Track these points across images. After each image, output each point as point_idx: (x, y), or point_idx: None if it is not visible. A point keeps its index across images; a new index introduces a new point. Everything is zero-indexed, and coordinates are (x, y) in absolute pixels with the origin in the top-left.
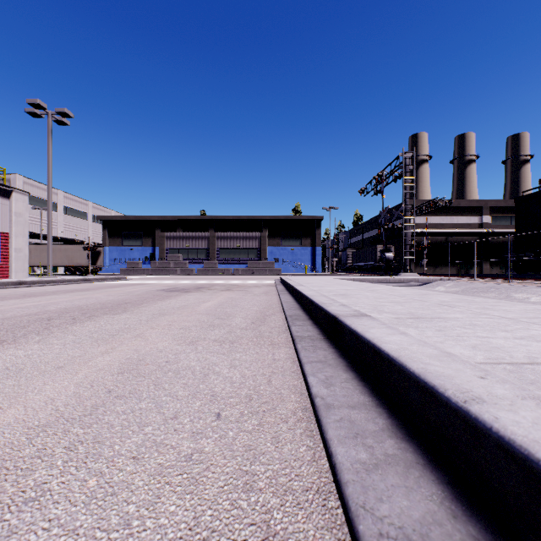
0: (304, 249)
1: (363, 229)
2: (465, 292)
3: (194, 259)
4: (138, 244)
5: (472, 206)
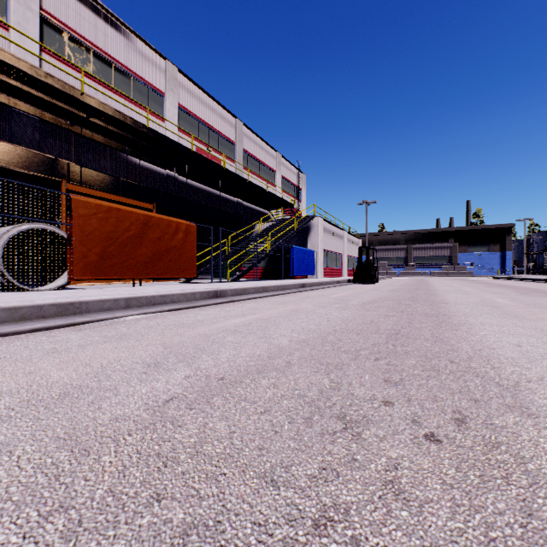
0: (492, 254)
1: None
2: None
3: (394, 265)
4: None
5: None
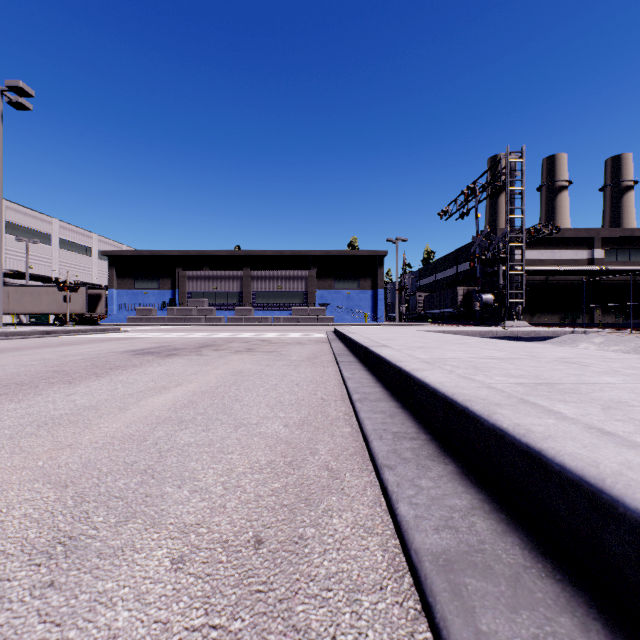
0: (363, 293)
1: (436, 268)
2: None
3: (224, 306)
4: (154, 287)
5: (580, 237)
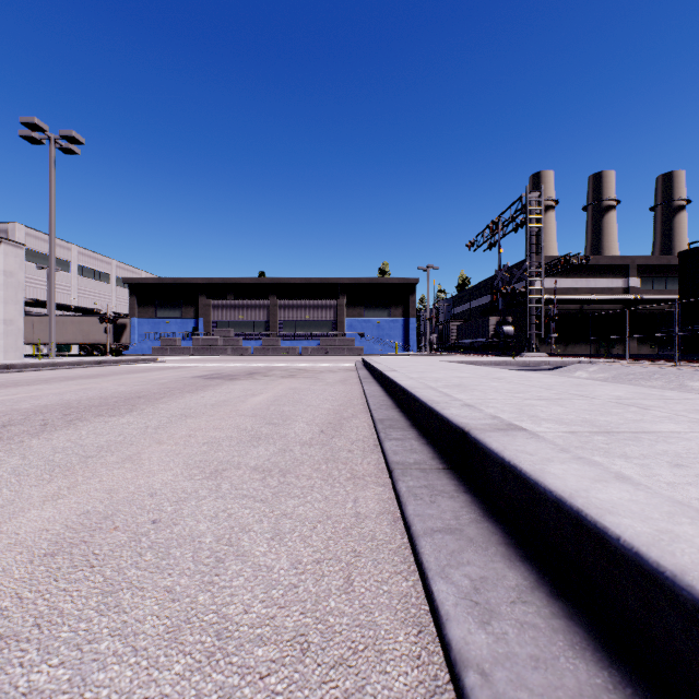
0: (394, 322)
1: (470, 295)
2: (618, 380)
3: (250, 335)
4: (176, 315)
5: (615, 265)
